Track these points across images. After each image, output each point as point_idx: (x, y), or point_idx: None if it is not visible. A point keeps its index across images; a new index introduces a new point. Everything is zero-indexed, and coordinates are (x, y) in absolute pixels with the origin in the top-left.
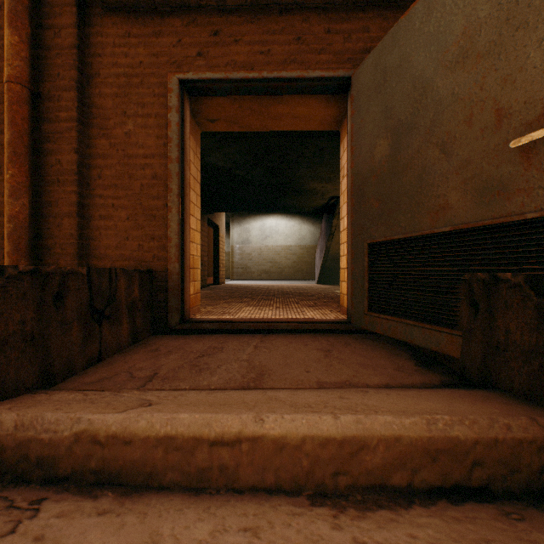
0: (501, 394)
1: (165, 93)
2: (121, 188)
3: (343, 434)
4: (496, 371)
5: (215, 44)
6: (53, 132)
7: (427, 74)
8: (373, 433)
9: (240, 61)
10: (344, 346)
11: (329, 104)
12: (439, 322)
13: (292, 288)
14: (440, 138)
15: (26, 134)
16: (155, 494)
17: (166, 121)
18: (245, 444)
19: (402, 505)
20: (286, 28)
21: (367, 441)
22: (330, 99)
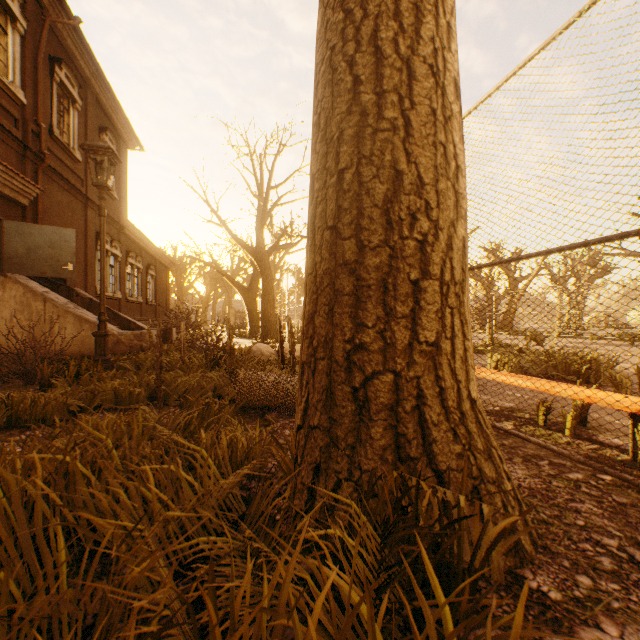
0: None
1: None
2: None
3: None
4: None
5: None
6: None
7: (41, 243)
8: None
9: None
10: None
11: None
12: None
13: None
14: (45, 258)
15: None
16: None
17: None
18: None
19: None
20: None
21: None
22: None
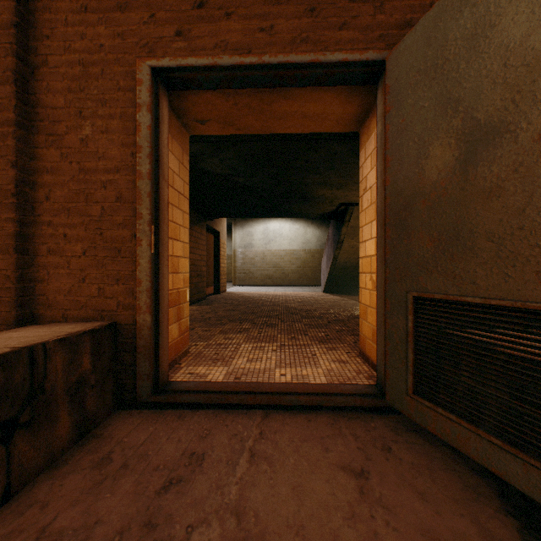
0: None
1: (133, 86)
2: (76, 212)
3: None
4: None
5: (199, 19)
6: None
7: (535, 41)
8: None
9: (233, 41)
10: (383, 455)
11: (349, 99)
12: None
13: (298, 301)
14: None
15: None
16: None
17: (134, 124)
18: None
19: None
20: None
21: None
22: (351, 91)
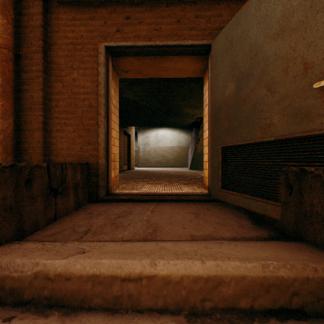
0: (308, 245)
1: (96, 55)
2: (70, 112)
3: (208, 274)
4: (304, 229)
5: (127, 24)
6: (28, 78)
7: (258, 42)
8: (227, 274)
9: (143, 35)
10: (207, 210)
11: (197, 61)
12: (266, 197)
13: (174, 172)
14: (267, 82)
15: (11, 80)
16: (86, 313)
17: (97, 72)
18: (144, 280)
19: (247, 322)
20: (170, 14)
21: (223, 279)
22: (197, 58)
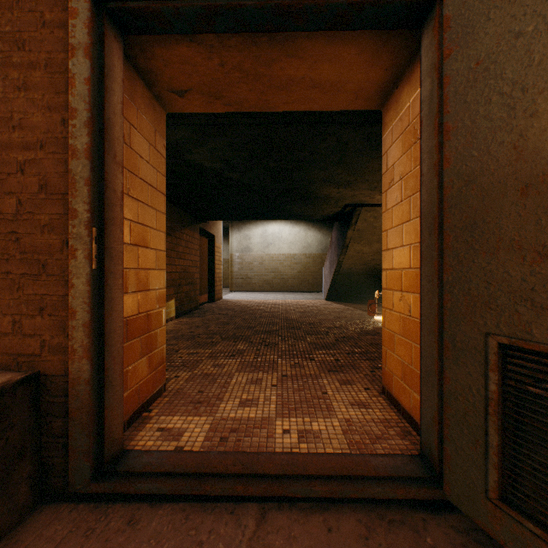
0: None
1: (64, 20)
2: None
3: None
4: None
5: None
6: None
7: None
8: None
9: None
10: None
11: (376, 59)
12: None
13: (299, 311)
14: None
15: None
16: None
17: (66, 76)
18: None
19: None
20: None
21: None
22: (380, 45)
